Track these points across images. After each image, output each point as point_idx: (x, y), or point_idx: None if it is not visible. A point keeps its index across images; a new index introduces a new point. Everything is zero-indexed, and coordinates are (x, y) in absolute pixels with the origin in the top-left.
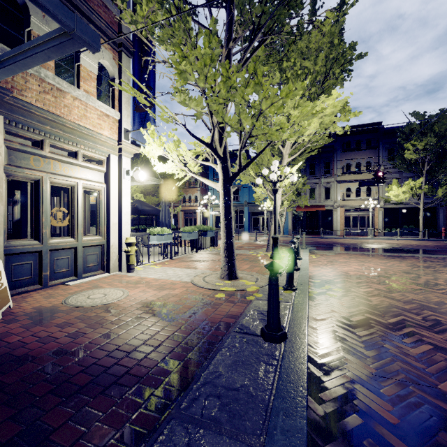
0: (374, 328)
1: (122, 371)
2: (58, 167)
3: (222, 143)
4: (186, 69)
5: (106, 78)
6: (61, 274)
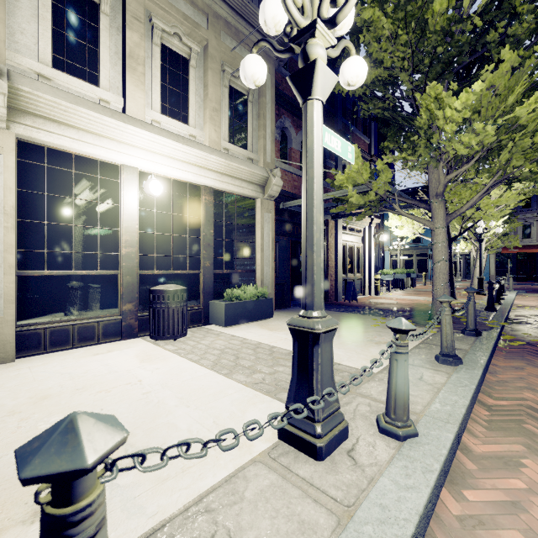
0: None
1: None
2: (349, 238)
3: None
4: None
5: None
6: None
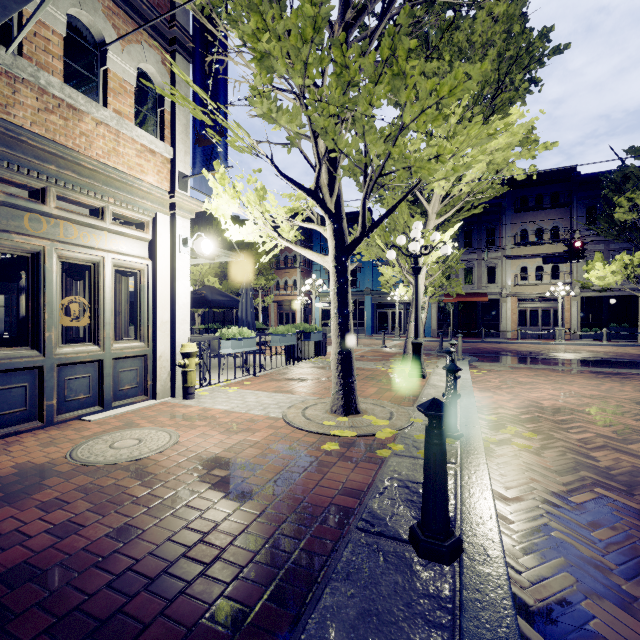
0: (623, 522)
1: (129, 632)
2: (71, 233)
3: (334, 190)
4: (271, 50)
5: (151, 94)
6: (76, 402)
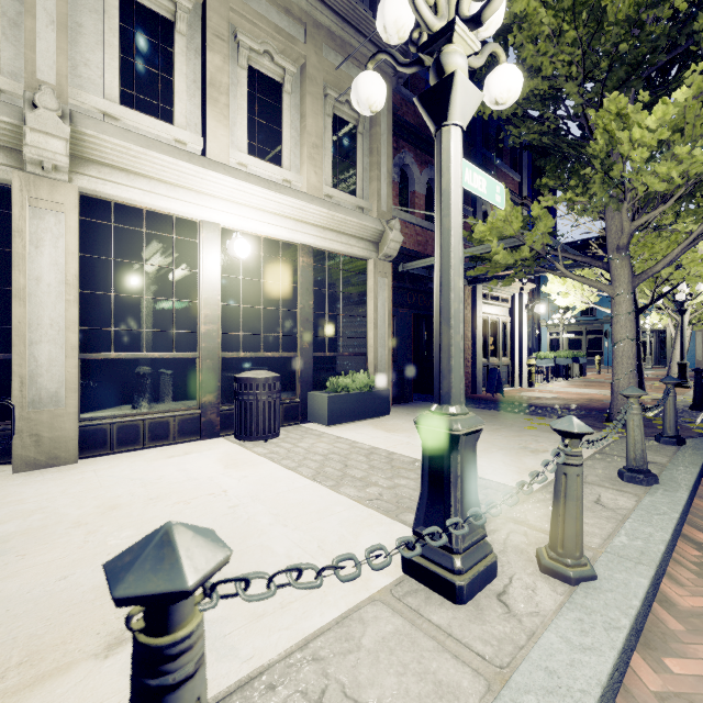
0: None
1: None
2: (491, 309)
3: None
4: None
5: None
6: None
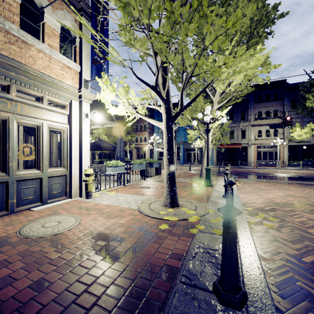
0: None
1: None
2: (24, 110)
3: (165, 86)
4: (130, 1)
5: (69, 37)
6: (27, 200)
